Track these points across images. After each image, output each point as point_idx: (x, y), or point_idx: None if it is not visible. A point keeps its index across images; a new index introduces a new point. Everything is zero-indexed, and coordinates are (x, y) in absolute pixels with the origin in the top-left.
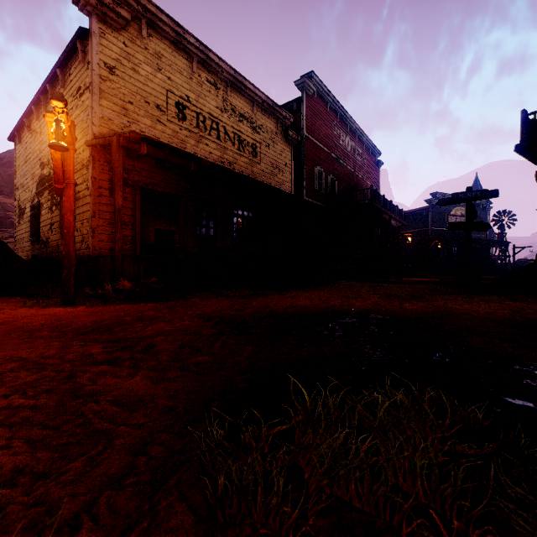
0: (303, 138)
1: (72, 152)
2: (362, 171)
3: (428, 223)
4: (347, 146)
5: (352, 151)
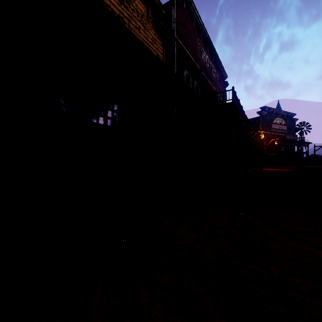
0: (173, 39)
1: None
2: (216, 86)
3: (259, 128)
4: (207, 63)
5: (210, 68)
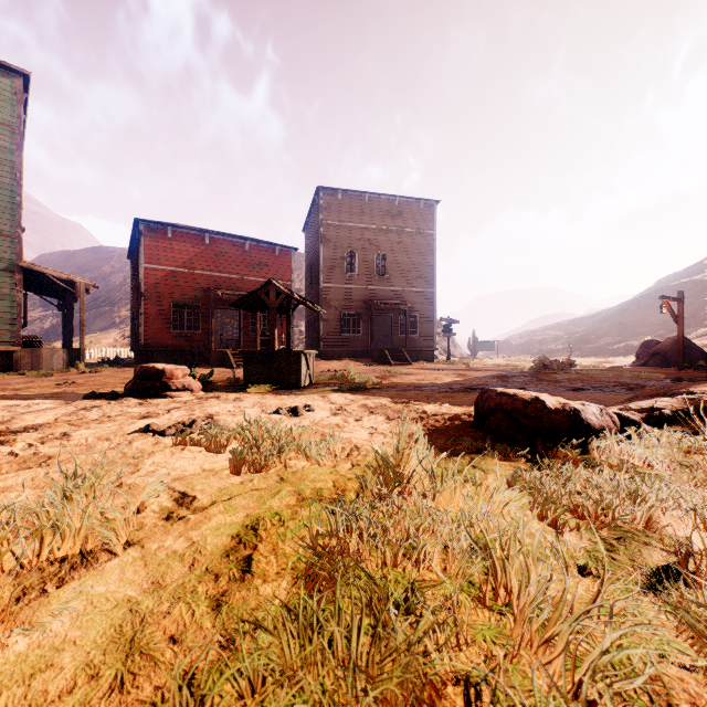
0: None
1: (681, 304)
2: None
3: None
4: None
5: None
